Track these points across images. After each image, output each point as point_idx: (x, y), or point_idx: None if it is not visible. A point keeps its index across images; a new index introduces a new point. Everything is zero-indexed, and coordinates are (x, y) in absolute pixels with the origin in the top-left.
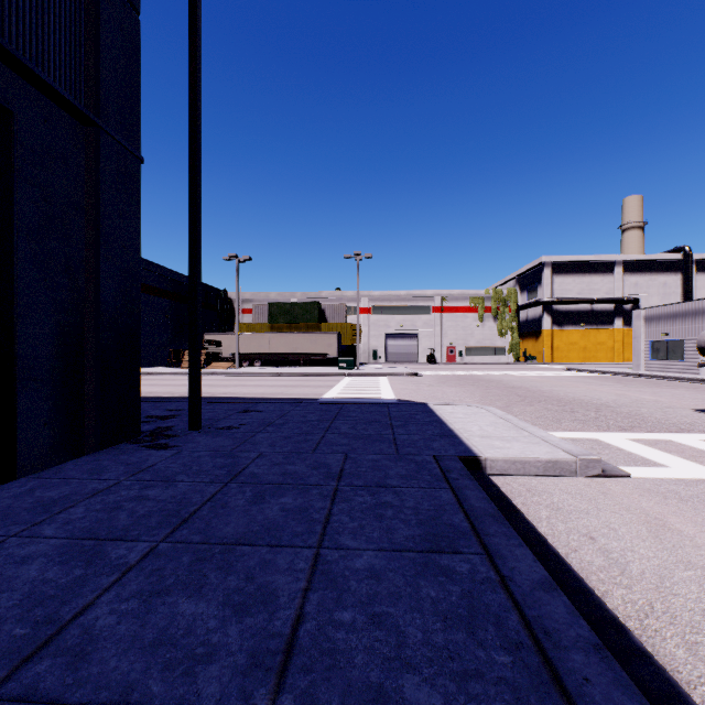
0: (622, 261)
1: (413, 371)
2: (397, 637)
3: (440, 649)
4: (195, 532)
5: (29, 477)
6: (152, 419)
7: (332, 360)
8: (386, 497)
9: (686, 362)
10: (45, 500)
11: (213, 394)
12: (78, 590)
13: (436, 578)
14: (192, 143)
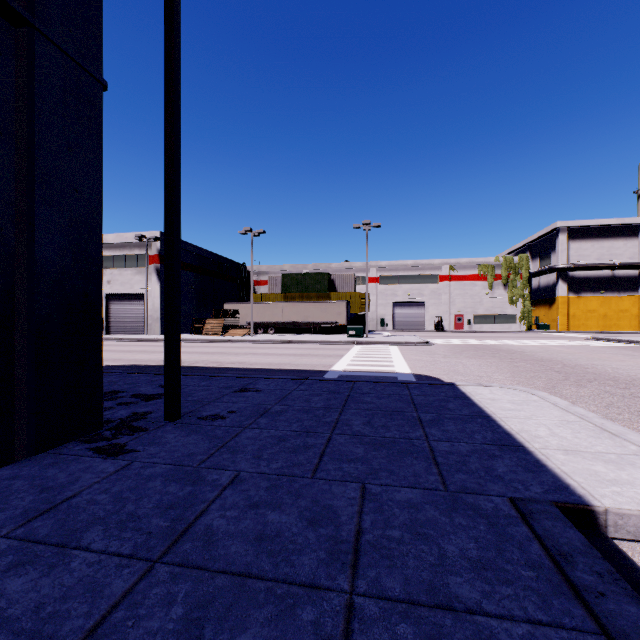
0: None
1: (424, 340)
2: None
3: None
4: None
5: None
6: (136, 399)
7: (341, 328)
8: None
9: None
10: None
11: (220, 364)
12: None
13: None
14: (168, 65)
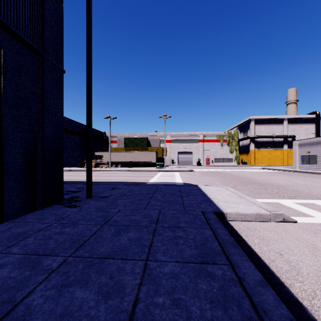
0: (287, 118)
1: (190, 169)
2: (186, 313)
3: (209, 320)
4: (86, 251)
5: (9, 221)
6: (69, 192)
7: (153, 164)
8: (179, 233)
9: (318, 165)
10: (15, 234)
11: (98, 180)
12: (26, 283)
13: (205, 278)
14: (87, 64)
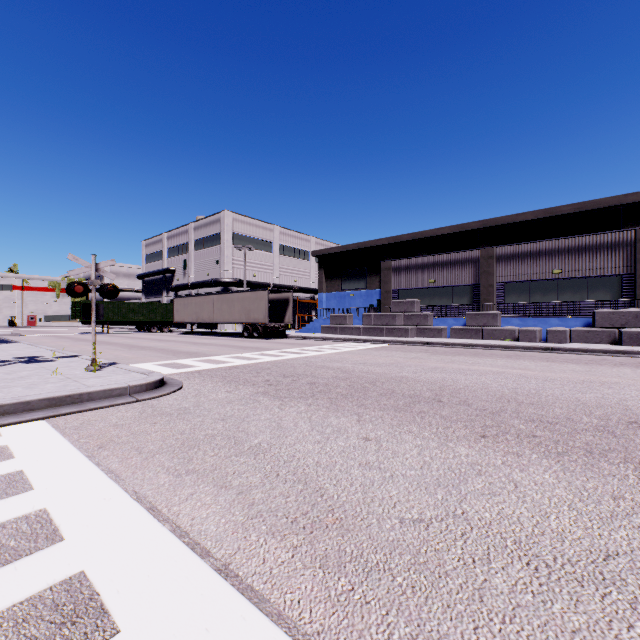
0: None
1: None
2: None
3: None
4: None
5: None
6: None
7: None
8: None
9: None
10: None
11: None
12: None
13: None
14: None
